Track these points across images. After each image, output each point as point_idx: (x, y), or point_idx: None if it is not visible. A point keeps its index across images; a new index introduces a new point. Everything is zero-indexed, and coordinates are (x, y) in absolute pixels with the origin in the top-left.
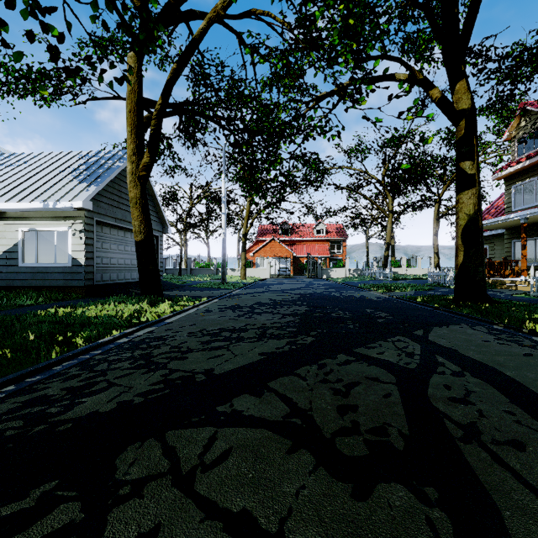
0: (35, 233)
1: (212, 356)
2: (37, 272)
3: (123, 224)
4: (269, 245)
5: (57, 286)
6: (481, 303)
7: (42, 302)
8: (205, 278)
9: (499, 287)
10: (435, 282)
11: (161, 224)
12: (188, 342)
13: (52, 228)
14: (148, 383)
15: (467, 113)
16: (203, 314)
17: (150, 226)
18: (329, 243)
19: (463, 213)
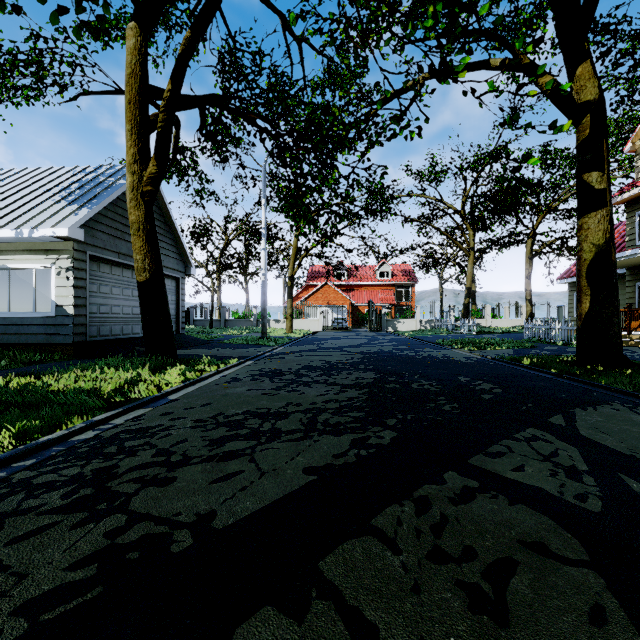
0: (7, 271)
1: (219, 477)
2: (9, 325)
3: (129, 260)
4: (321, 291)
5: (36, 343)
6: (617, 367)
7: (6, 366)
8: (242, 332)
9: (624, 344)
10: (534, 336)
11: (183, 263)
12: (188, 441)
13: (29, 265)
14: (66, 562)
15: (594, 105)
16: (227, 385)
17: (159, 261)
18: (394, 288)
19: (589, 242)
